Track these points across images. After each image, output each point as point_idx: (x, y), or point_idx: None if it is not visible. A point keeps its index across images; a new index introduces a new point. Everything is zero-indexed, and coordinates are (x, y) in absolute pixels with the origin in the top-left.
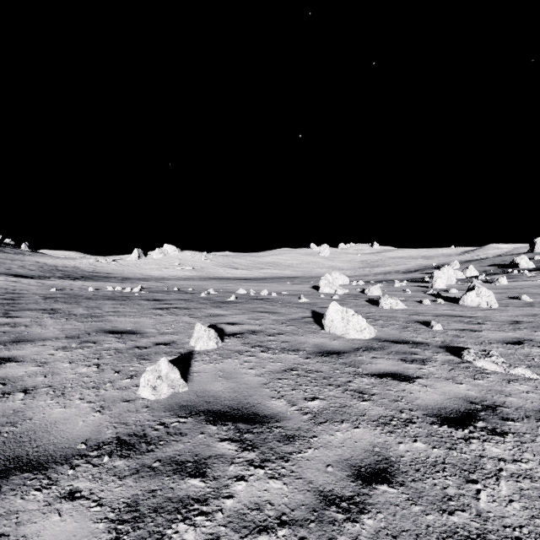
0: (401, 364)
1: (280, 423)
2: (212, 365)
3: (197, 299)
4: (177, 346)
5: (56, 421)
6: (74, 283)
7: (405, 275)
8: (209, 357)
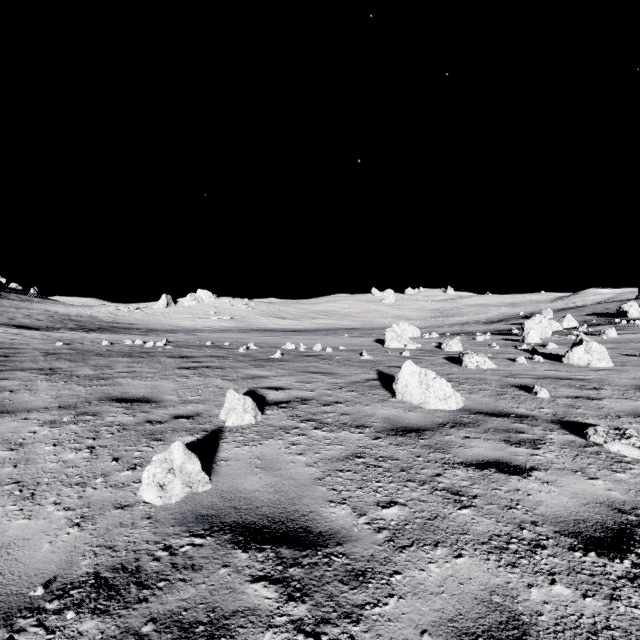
0: (505, 447)
1: (343, 547)
2: (247, 449)
3: (234, 355)
4: (202, 420)
5: (10, 542)
6: (87, 336)
7: (487, 326)
8: (244, 436)
